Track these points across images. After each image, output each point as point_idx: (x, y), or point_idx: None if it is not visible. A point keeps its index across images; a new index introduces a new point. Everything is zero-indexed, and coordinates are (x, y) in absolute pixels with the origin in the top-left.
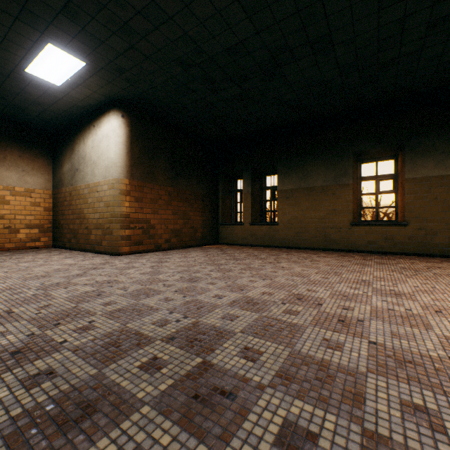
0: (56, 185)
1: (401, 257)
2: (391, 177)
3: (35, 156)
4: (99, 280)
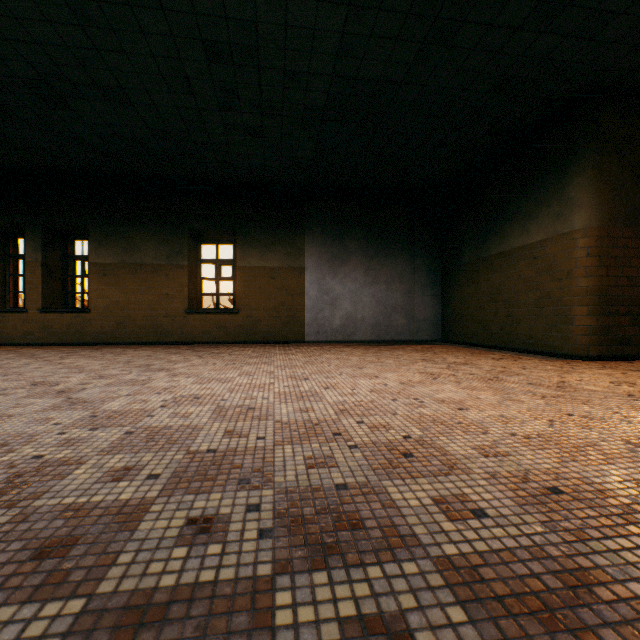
0: None
1: (230, 345)
2: (231, 263)
3: None
4: None
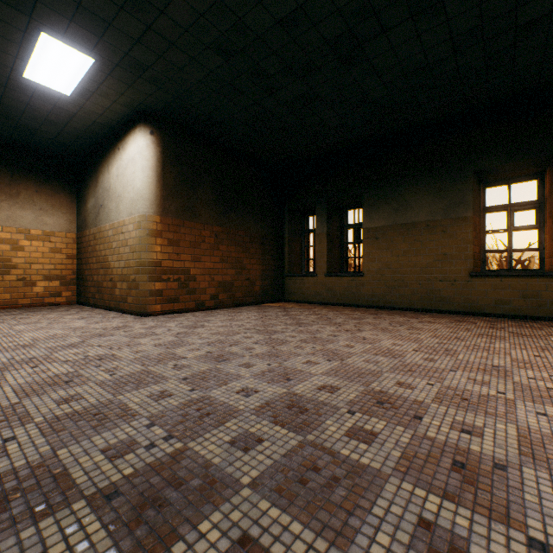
0: (80, 227)
1: (551, 325)
2: (534, 205)
3: (55, 191)
4: (90, 355)
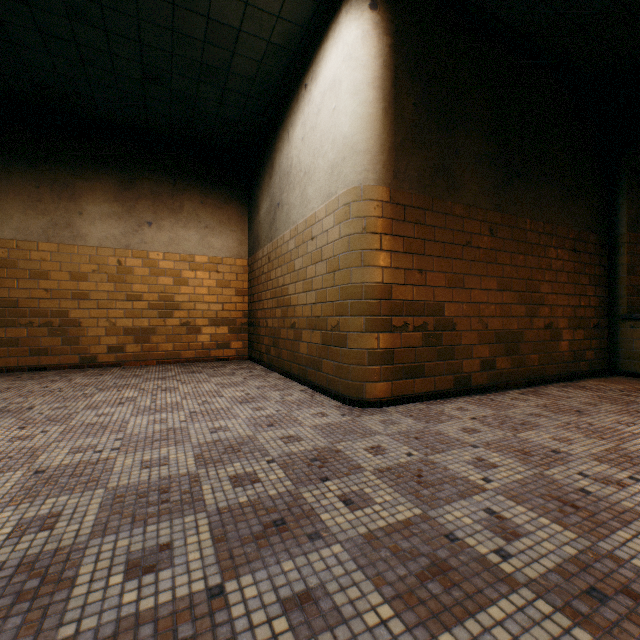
0: (251, 249)
1: None
2: None
3: (222, 201)
4: None
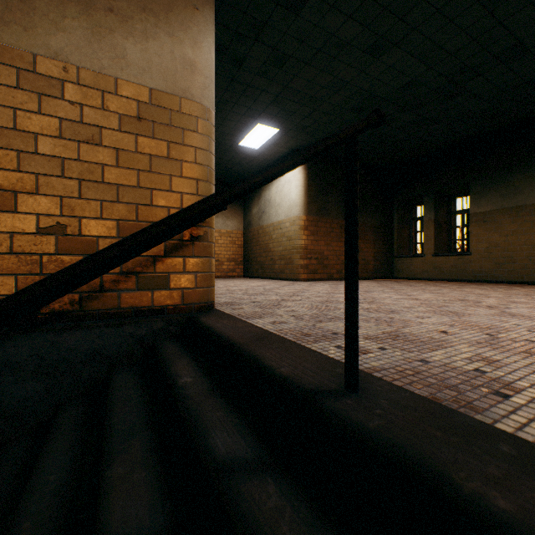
0: (246, 226)
1: None
2: None
3: (232, 204)
4: (296, 289)
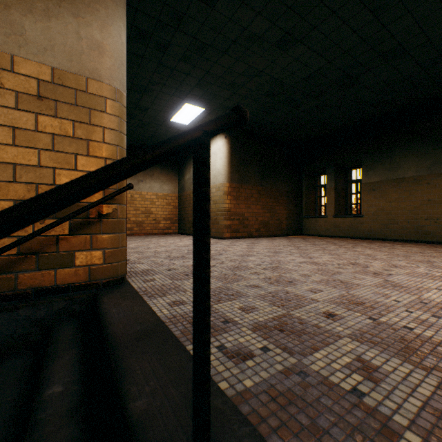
0: (180, 190)
1: None
2: None
3: (168, 171)
4: (217, 249)
